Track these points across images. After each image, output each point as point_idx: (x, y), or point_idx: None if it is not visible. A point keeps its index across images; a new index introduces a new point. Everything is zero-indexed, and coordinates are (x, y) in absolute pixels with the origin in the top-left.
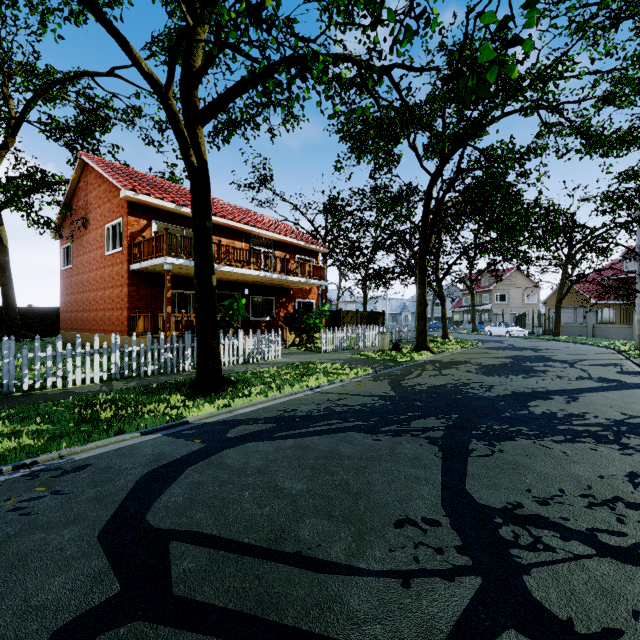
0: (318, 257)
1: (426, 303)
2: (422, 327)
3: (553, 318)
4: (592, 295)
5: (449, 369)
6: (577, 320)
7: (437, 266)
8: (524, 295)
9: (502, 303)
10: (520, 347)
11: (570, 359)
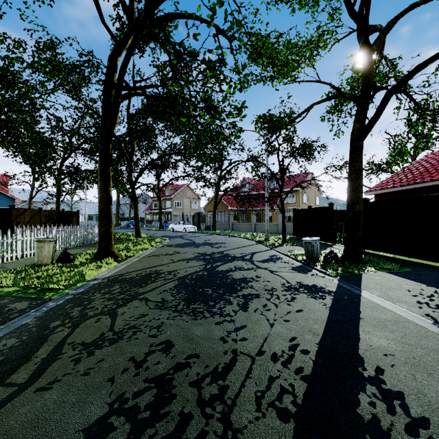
0: None
1: (110, 199)
2: (105, 229)
3: (211, 218)
4: (229, 204)
5: (132, 303)
6: (222, 219)
7: (130, 170)
8: (192, 203)
9: (179, 208)
10: (199, 242)
11: (243, 254)
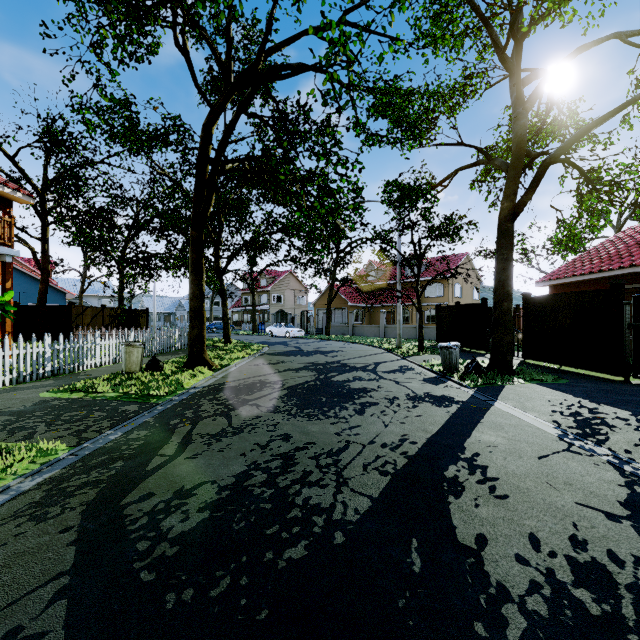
0: (11, 209)
1: (203, 296)
2: (197, 331)
3: (323, 318)
4: (349, 299)
5: (243, 407)
6: (339, 320)
7: (218, 255)
8: (296, 297)
9: (279, 304)
10: (308, 350)
11: (365, 364)
